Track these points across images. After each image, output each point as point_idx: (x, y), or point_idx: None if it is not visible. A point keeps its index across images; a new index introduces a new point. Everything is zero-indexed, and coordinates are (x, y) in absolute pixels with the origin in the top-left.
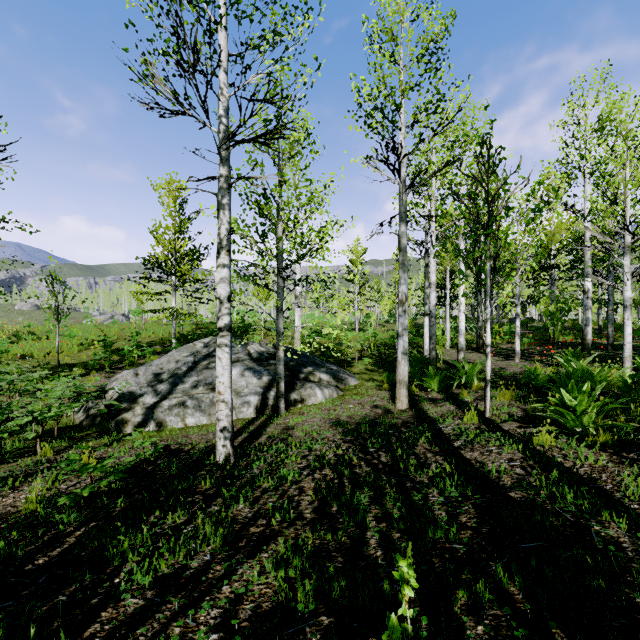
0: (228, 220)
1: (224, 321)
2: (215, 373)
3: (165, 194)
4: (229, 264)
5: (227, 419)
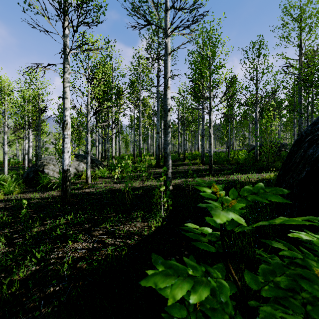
0: None
1: None
2: None
3: None
4: None
5: None
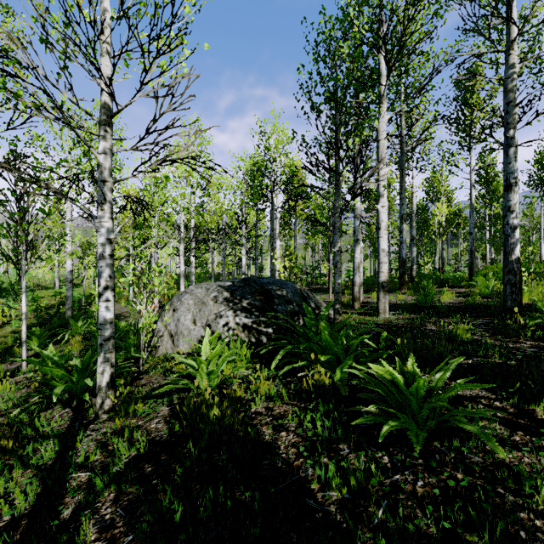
0: None
1: None
2: None
3: None
4: None
5: None
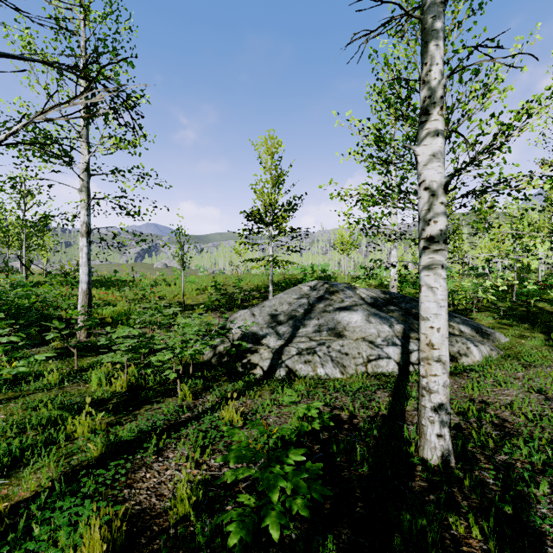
0: (442, 57)
1: (439, 225)
2: (335, 317)
3: (264, 151)
4: (442, 131)
5: (444, 391)
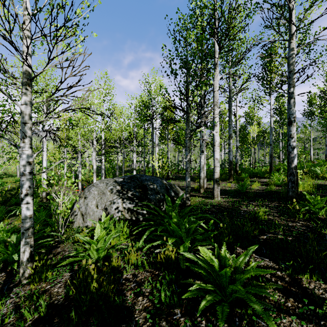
0: None
1: None
2: None
3: None
4: None
5: None
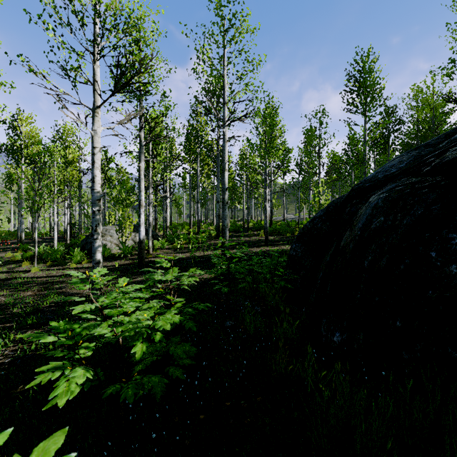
0: None
1: None
2: None
3: None
4: None
5: None
